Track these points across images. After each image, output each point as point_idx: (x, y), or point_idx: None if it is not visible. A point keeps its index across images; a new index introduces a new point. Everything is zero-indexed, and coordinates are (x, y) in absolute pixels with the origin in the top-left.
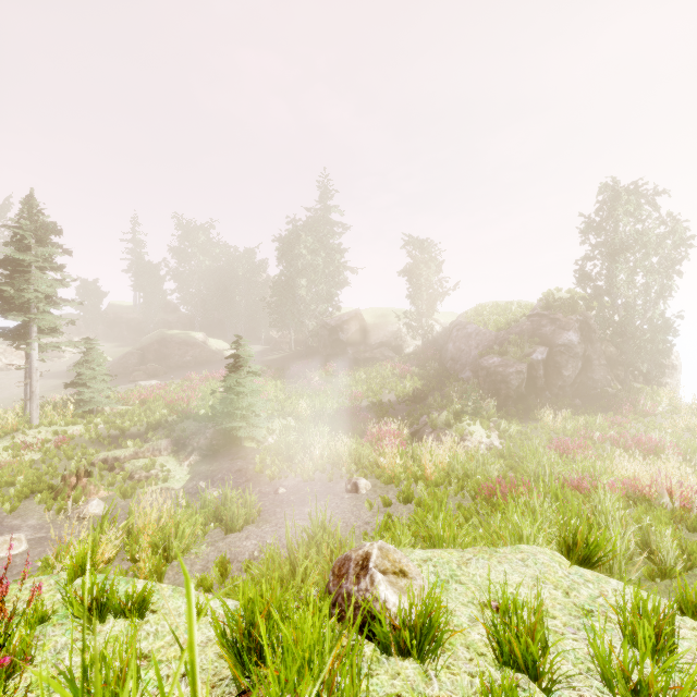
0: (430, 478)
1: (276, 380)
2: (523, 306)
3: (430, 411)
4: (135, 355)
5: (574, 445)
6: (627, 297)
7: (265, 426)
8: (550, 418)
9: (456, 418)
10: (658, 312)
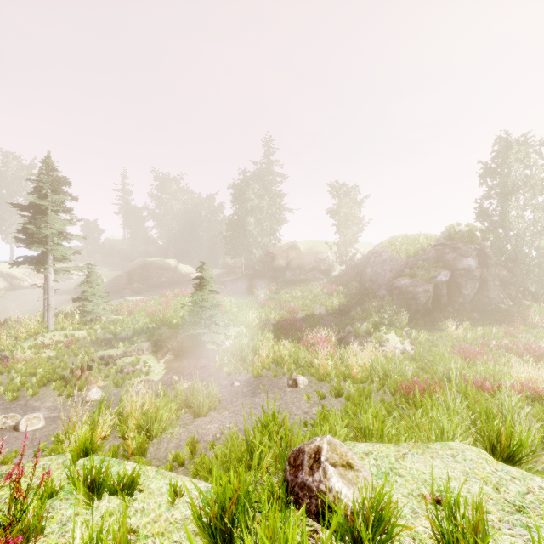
0: (356, 377)
1: (230, 297)
2: (428, 238)
3: (353, 322)
4: (124, 277)
5: (474, 352)
6: (518, 230)
7: (223, 332)
8: (453, 329)
9: (375, 328)
10: None
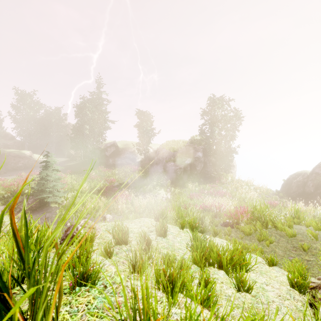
0: (137, 211)
1: (72, 175)
2: (184, 142)
3: (144, 185)
4: None
5: (196, 195)
6: (218, 139)
7: (63, 196)
8: (190, 186)
9: (154, 188)
10: (228, 145)
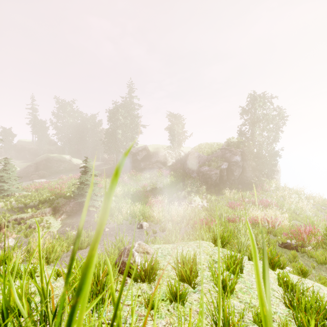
0: (175, 220)
1: (106, 178)
2: (219, 144)
3: (178, 191)
4: (33, 166)
5: (236, 204)
6: (260, 141)
7: (100, 200)
8: (228, 193)
9: (188, 194)
10: (271, 148)
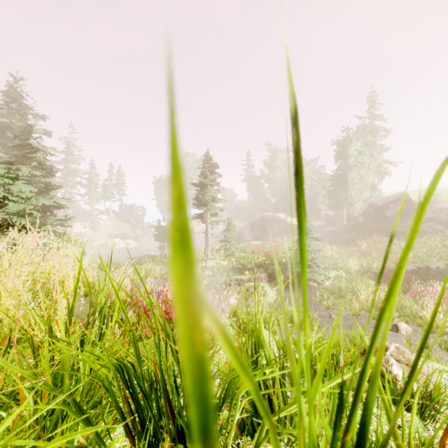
0: None
1: (331, 245)
2: None
3: None
4: (248, 227)
5: None
6: None
7: (323, 274)
8: None
9: None
10: None
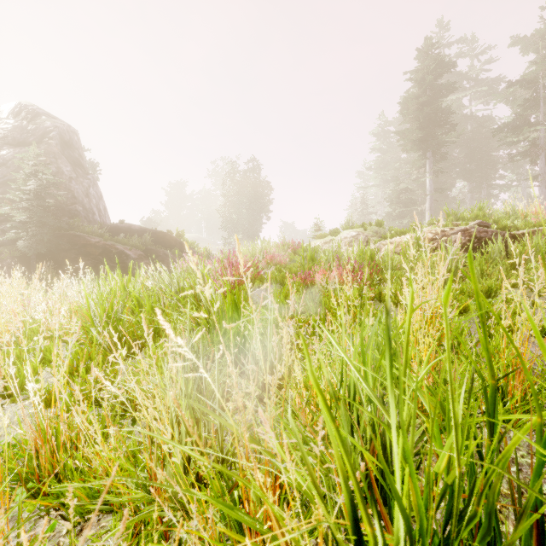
0: None
1: None
2: None
3: None
4: None
5: None
6: None
7: None
8: None
9: None
10: None
